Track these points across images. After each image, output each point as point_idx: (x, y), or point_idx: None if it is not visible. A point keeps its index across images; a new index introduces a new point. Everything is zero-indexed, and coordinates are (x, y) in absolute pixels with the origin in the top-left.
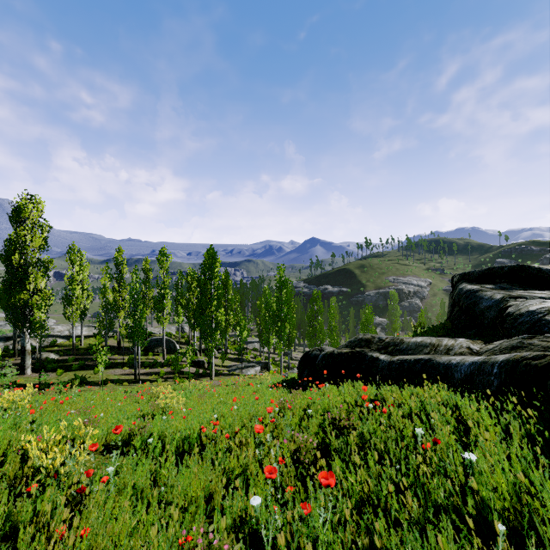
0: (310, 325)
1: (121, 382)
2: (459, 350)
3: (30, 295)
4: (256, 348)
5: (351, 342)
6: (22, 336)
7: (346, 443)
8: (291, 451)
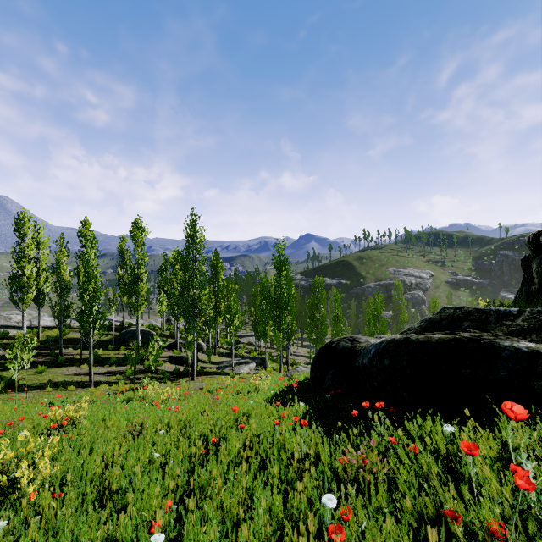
0: (311, 316)
1: (67, 386)
2: None
3: None
4: (251, 342)
5: (431, 322)
6: None
7: None
8: None
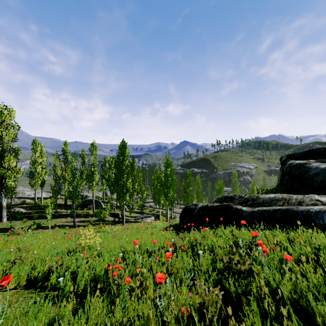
0: (185, 191)
1: (64, 227)
2: (310, 202)
3: (5, 170)
4: (151, 205)
5: (218, 199)
6: (0, 197)
7: (249, 291)
8: (196, 304)
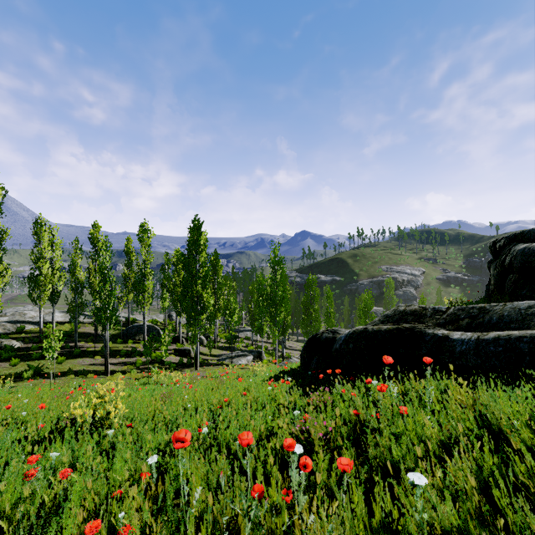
0: (305, 312)
1: (86, 374)
2: None
3: None
4: (248, 337)
5: (387, 316)
6: None
7: None
8: None
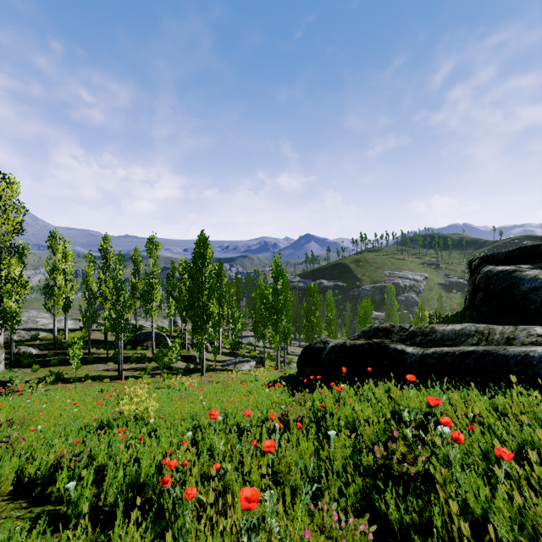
0: (307, 318)
1: (102, 379)
2: (527, 339)
3: (2, 283)
4: (251, 342)
5: (364, 332)
6: None
7: (427, 520)
8: None
